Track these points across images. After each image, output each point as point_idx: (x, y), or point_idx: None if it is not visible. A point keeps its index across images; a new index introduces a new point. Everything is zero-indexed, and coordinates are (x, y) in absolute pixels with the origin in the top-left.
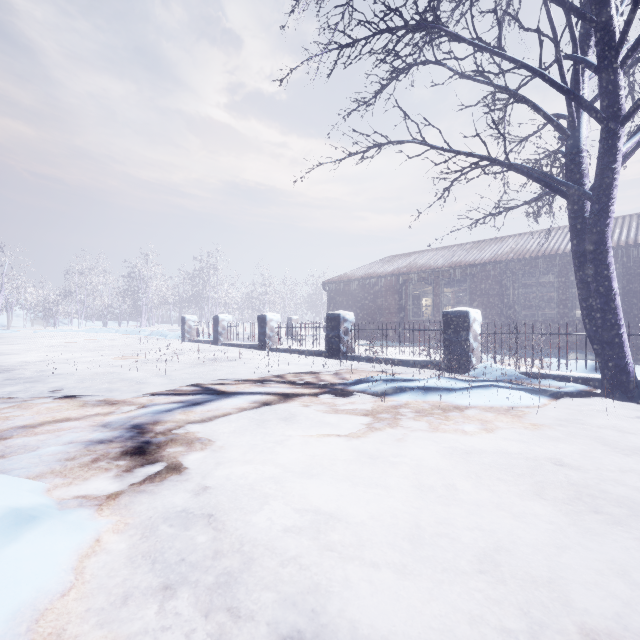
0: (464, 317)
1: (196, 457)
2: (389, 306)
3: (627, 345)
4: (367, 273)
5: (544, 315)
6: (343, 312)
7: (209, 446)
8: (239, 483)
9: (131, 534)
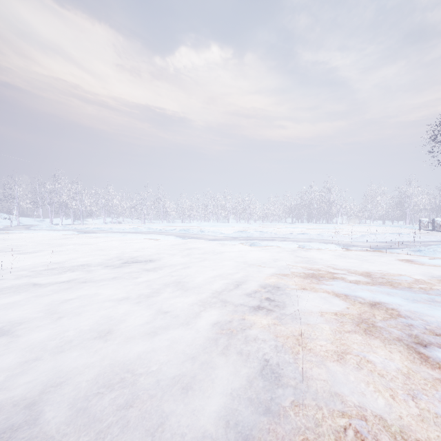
0: None
1: None
2: None
3: None
4: None
5: None
6: None
7: None
8: None
9: None
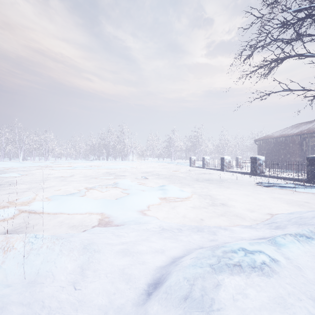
0: None
1: (205, 190)
2: (294, 151)
3: None
4: (281, 134)
5: None
6: (258, 156)
7: (207, 189)
8: (214, 194)
9: (197, 195)
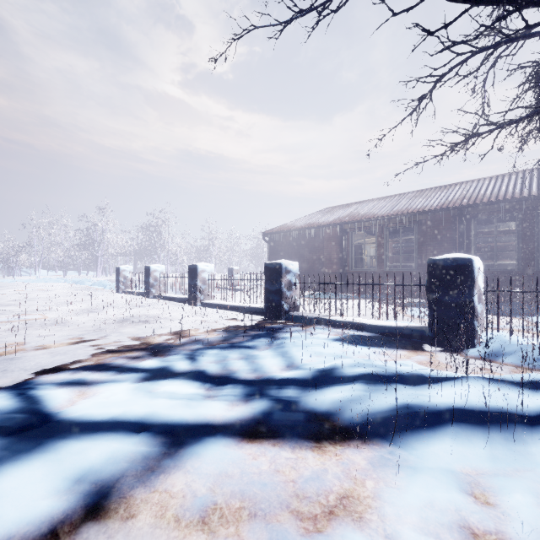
0: (465, 267)
1: None
2: (330, 256)
3: None
4: (307, 223)
5: (486, 265)
6: (285, 261)
7: None
8: None
9: None
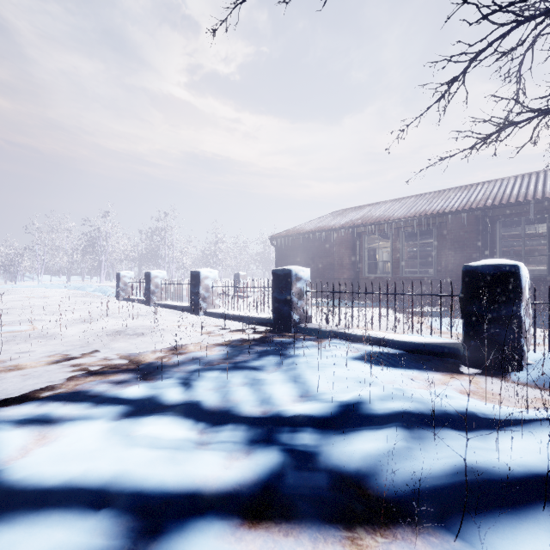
0: (510, 275)
1: None
2: (342, 261)
3: None
4: (317, 226)
5: None
6: (295, 267)
7: None
8: None
9: None
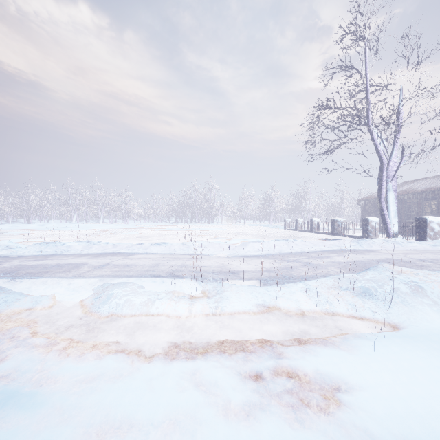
0: (367, 220)
1: None
2: None
3: (389, 229)
4: None
5: None
6: (336, 218)
7: None
8: None
9: None
